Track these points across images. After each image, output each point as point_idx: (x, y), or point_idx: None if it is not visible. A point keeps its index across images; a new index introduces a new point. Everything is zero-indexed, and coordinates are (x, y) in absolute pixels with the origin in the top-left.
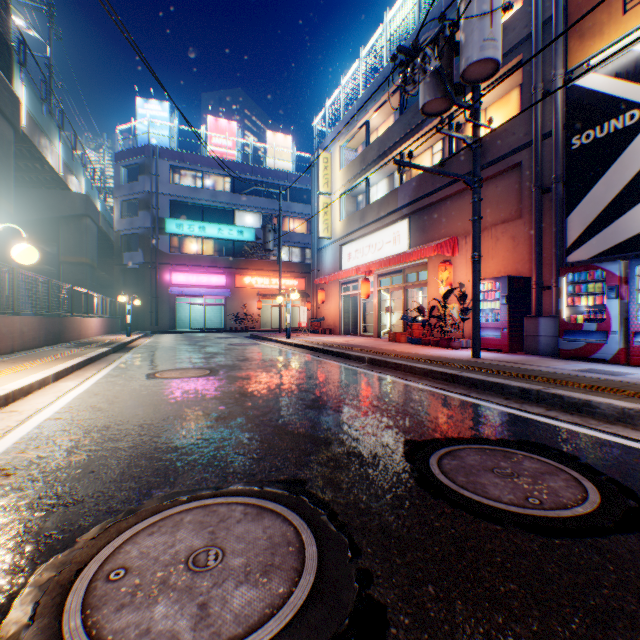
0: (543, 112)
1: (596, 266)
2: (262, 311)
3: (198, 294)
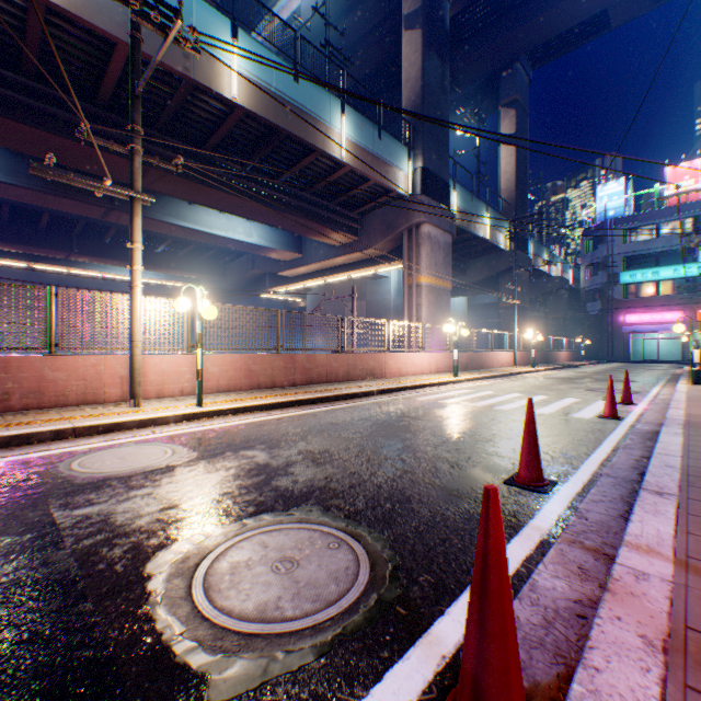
0: None
1: None
2: None
3: (648, 331)
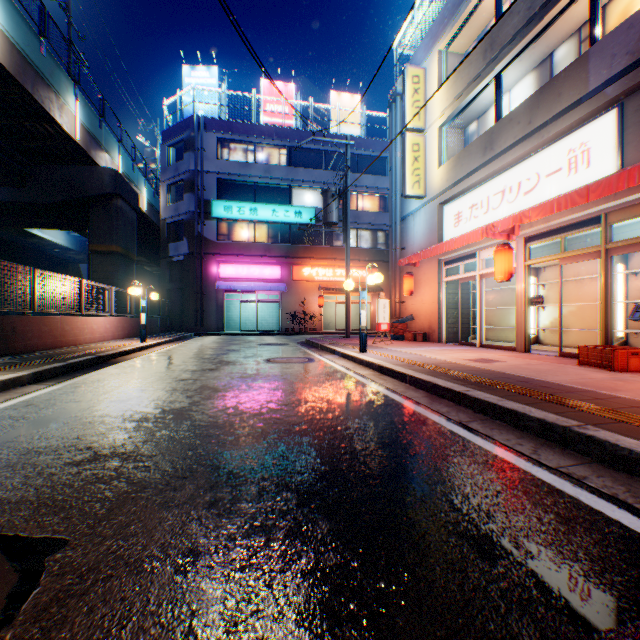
0: None
1: None
2: (324, 309)
3: (248, 289)
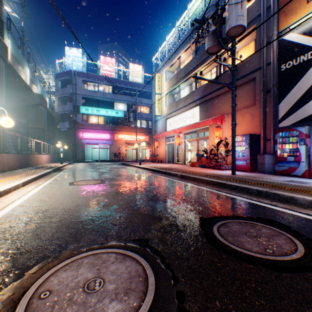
0: (266, 52)
1: (293, 129)
2: (127, 151)
3: (96, 143)
